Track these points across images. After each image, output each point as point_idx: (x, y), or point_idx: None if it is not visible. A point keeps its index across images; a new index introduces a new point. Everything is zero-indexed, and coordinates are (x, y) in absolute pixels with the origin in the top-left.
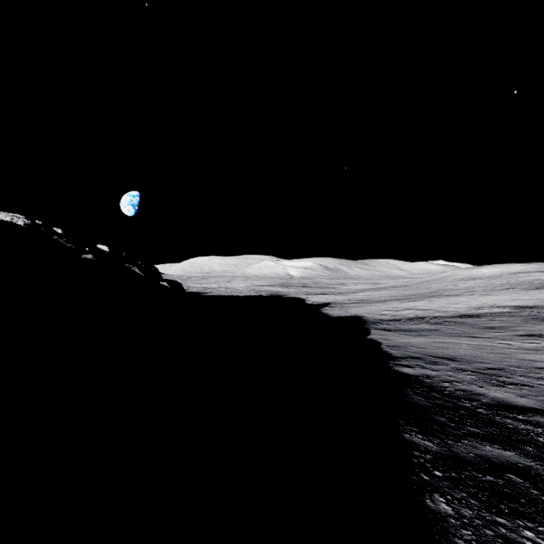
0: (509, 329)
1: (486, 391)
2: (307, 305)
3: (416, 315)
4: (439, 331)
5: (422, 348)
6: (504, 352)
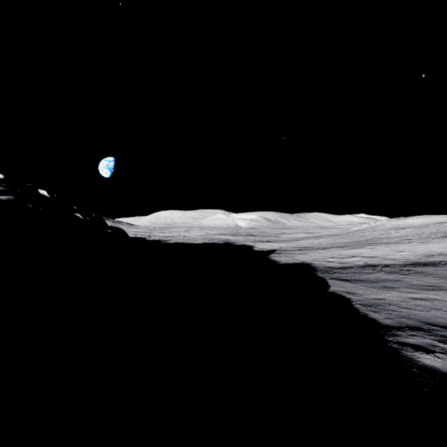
0: None
1: None
2: (255, 252)
3: (365, 263)
4: (404, 283)
5: (405, 308)
6: None
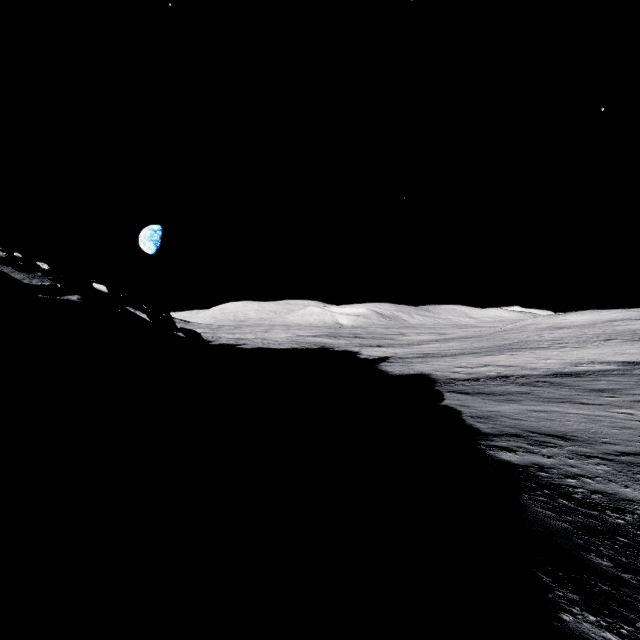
0: (624, 392)
1: (636, 494)
2: (360, 360)
3: (497, 373)
4: (533, 395)
5: (517, 419)
6: (630, 426)
